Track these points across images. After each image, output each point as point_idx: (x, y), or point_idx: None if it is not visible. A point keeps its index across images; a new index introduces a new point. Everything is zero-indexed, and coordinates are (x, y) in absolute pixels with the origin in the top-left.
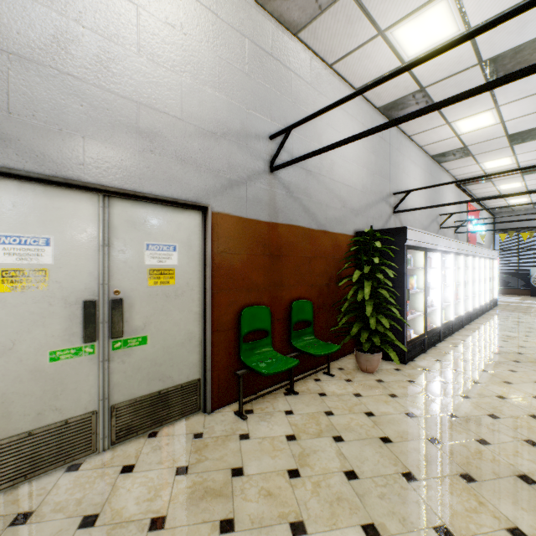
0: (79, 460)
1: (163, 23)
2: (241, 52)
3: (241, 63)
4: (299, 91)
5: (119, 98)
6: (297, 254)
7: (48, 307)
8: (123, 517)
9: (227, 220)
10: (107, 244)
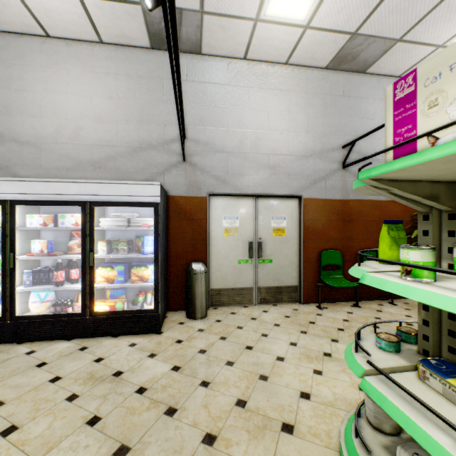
0: (247, 305)
1: (279, 112)
2: (322, 104)
3: (322, 111)
4: (367, 108)
5: (261, 155)
6: (365, 218)
7: (237, 243)
8: (264, 321)
9: (313, 202)
10: (256, 218)
